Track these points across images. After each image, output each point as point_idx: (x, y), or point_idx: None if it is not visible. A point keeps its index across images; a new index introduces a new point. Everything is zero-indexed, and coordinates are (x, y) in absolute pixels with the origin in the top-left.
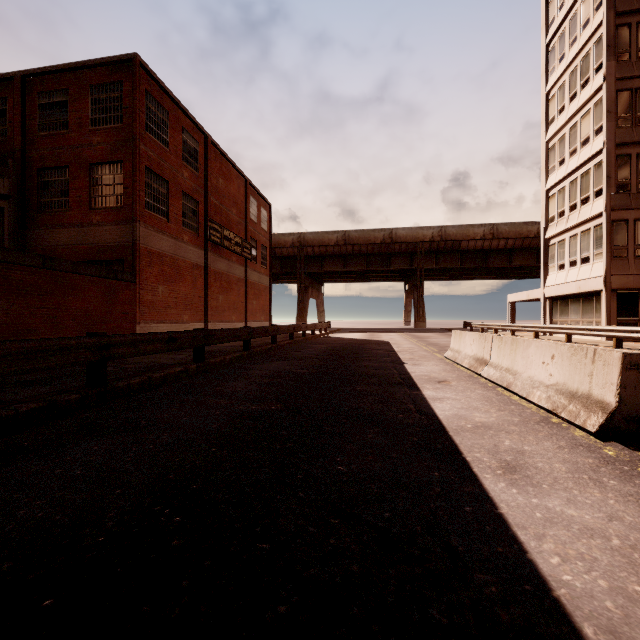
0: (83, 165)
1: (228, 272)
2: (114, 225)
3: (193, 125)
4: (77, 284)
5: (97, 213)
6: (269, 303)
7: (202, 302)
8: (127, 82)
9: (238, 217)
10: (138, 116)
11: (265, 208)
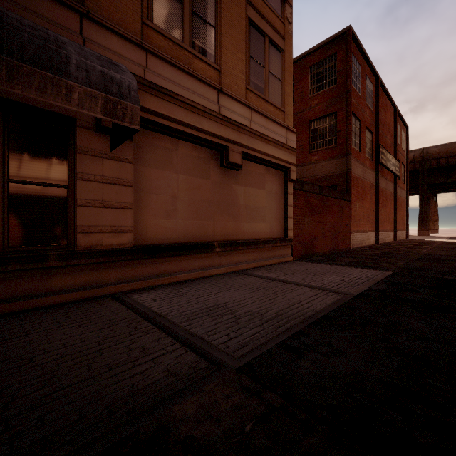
0: (304, 123)
1: (385, 189)
2: (328, 161)
3: (370, 71)
4: (329, 204)
5: (315, 154)
6: (405, 214)
7: (374, 215)
8: (340, 52)
9: (390, 141)
10: (351, 73)
11: (403, 130)
